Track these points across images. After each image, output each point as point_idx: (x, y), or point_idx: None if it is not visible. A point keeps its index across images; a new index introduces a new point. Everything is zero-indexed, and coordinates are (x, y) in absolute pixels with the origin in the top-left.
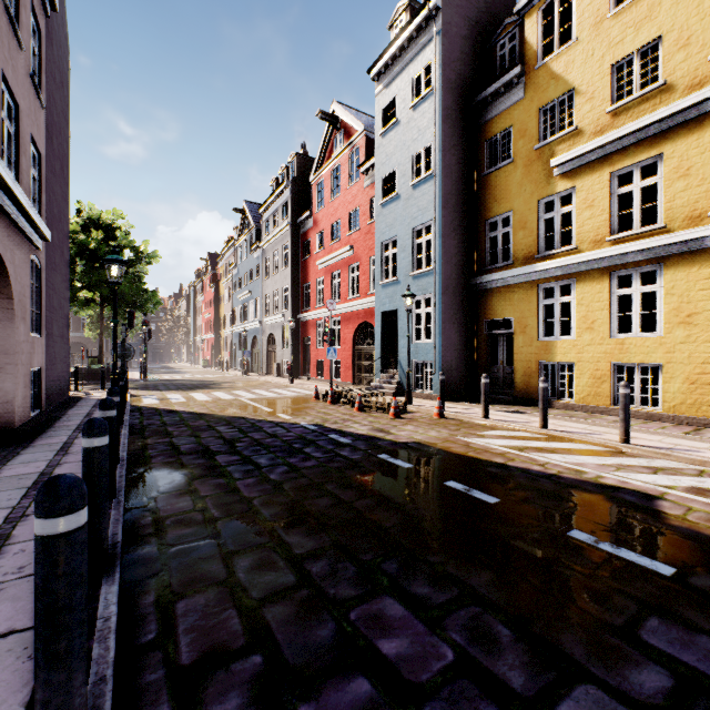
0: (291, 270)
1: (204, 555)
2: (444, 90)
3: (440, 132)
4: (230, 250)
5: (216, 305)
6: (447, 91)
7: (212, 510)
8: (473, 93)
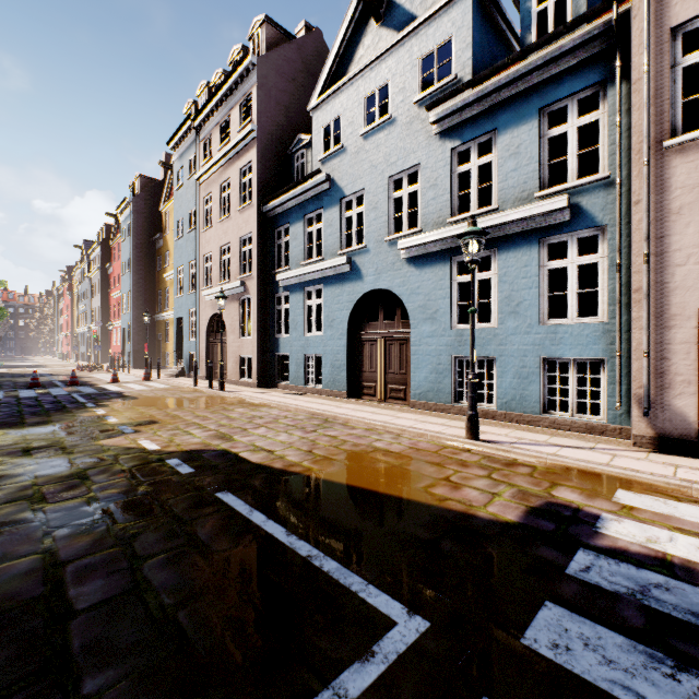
0: (101, 296)
1: None
2: (134, 236)
3: (133, 254)
4: (79, 269)
5: (72, 310)
6: (137, 236)
7: None
8: (151, 237)
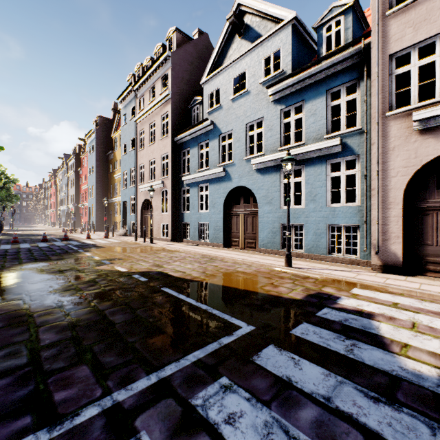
0: (75, 188)
1: (8, 238)
2: (96, 152)
3: (95, 163)
4: (60, 171)
5: (56, 196)
6: (97, 152)
7: (11, 237)
8: (106, 153)
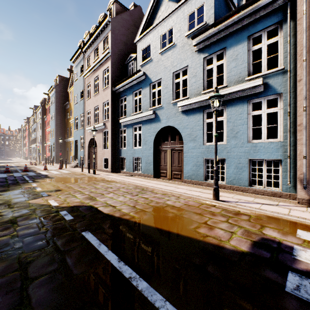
0: (41, 131)
1: None
2: (56, 103)
3: (55, 111)
4: (32, 118)
5: (29, 137)
6: (57, 103)
7: None
8: (64, 103)
